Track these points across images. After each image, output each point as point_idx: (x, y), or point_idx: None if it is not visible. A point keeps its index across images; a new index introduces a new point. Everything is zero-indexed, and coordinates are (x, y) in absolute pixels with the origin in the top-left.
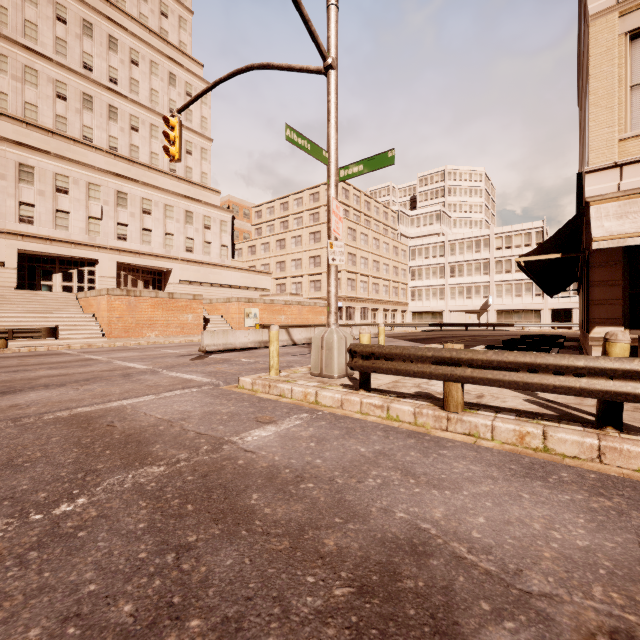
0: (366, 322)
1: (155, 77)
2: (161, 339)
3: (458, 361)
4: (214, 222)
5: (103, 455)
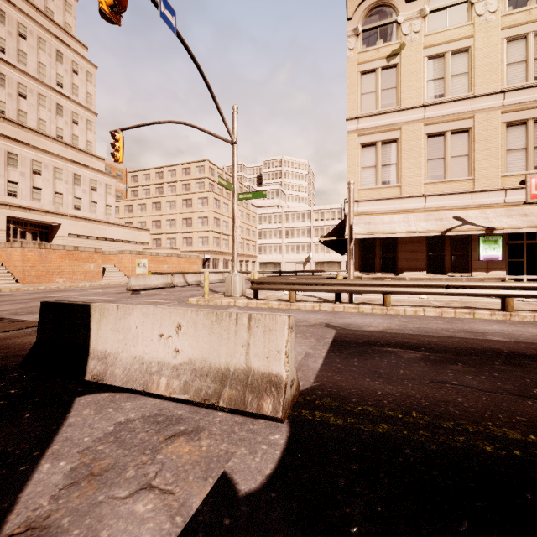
0: (227, 270)
1: (43, 52)
2: (71, 284)
3: (294, 283)
4: (100, 185)
5: None
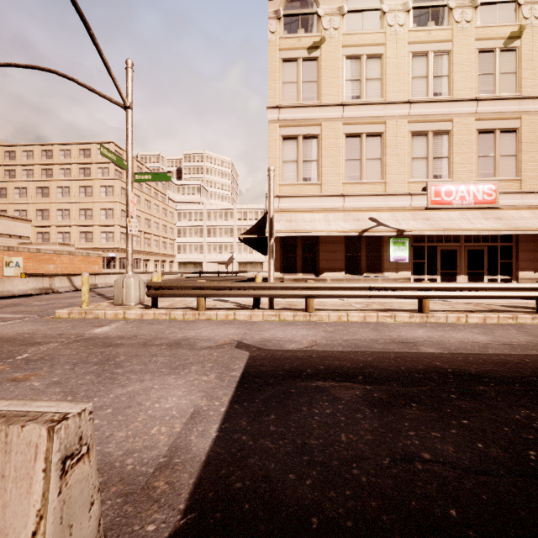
0: (139, 271)
1: None
2: None
3: (203, 287)
4: None
5: (5, 346)
